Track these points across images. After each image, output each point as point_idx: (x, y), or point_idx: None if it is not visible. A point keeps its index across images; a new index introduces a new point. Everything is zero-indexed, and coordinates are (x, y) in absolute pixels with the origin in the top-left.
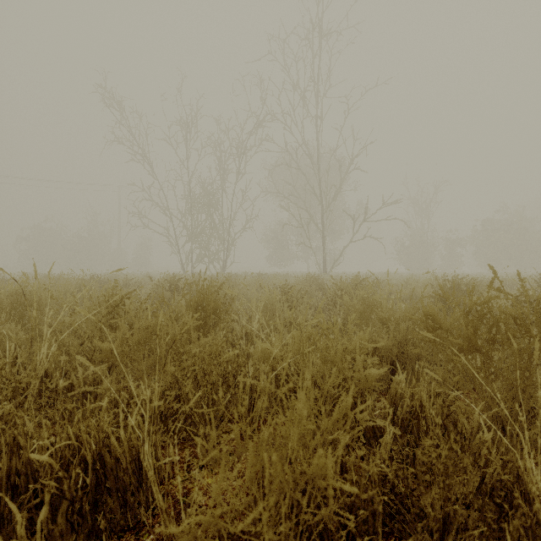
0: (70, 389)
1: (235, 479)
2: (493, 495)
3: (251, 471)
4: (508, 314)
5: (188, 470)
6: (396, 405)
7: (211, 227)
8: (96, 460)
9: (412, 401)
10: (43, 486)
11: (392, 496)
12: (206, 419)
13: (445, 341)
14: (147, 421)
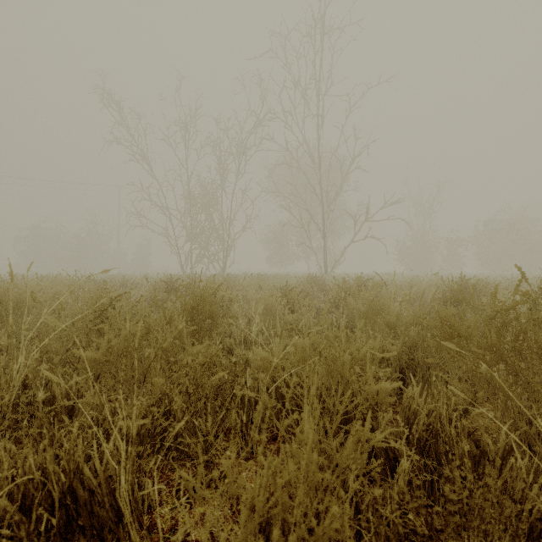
0: (52, 400)
1: (230, 507)
2: (532, 536)
3: (245, 530)
4: (538, 320)
5: (177, 496)
6: (409, 421)
7: (211, 227)
8: (66, 494)
9: (428, 418)
10: (1, 527)
11: (413, 538)
12: (199, 437)
13: (462, 349)
14: (123, 451)
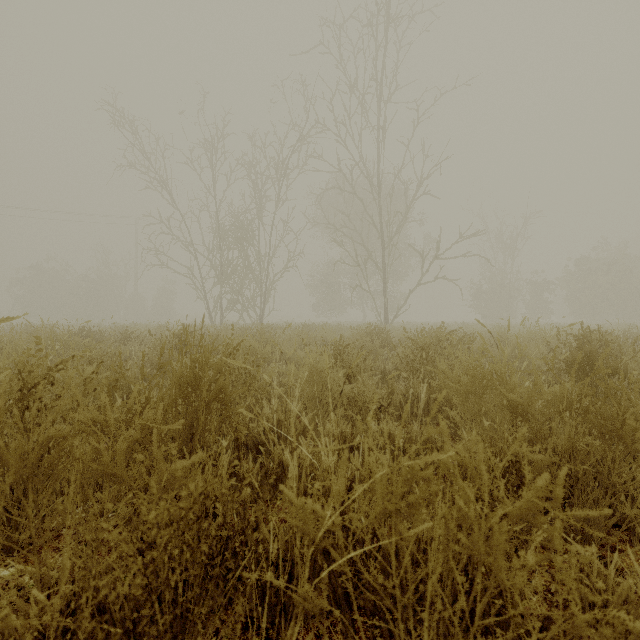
0: None
1: None
2: None
3: None
4: None
5: None
6: None
7: (245, 267)
8: None
9: None
10: None
11: None
12: None
13: None
14: None
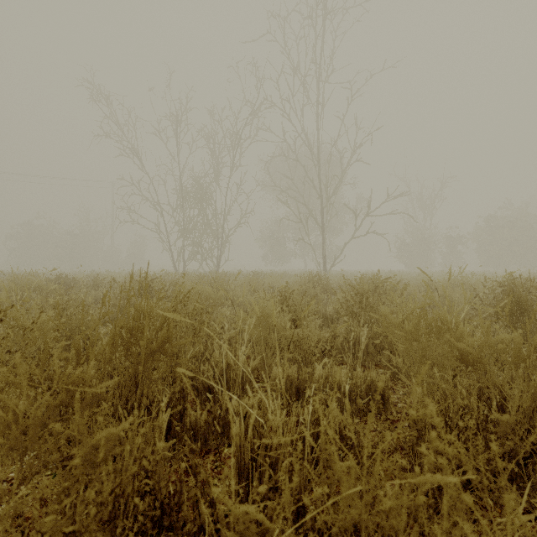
0: None
1: None
2: None
3: None
4: None
5: None
6: None
7: (204, 223)
8: None
9: None
10: None
11: None
12: None
13: None
14: None
